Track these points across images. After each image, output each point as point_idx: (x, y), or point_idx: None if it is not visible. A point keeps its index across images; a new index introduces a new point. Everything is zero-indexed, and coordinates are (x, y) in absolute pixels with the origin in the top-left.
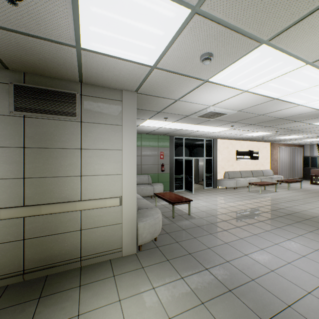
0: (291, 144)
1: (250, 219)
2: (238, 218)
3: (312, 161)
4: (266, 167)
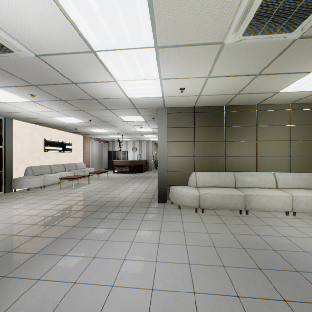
0: (100, 139)
1: (60, 228)
2: (40, 234)
3: (114, 155)
4: (80, 160)
